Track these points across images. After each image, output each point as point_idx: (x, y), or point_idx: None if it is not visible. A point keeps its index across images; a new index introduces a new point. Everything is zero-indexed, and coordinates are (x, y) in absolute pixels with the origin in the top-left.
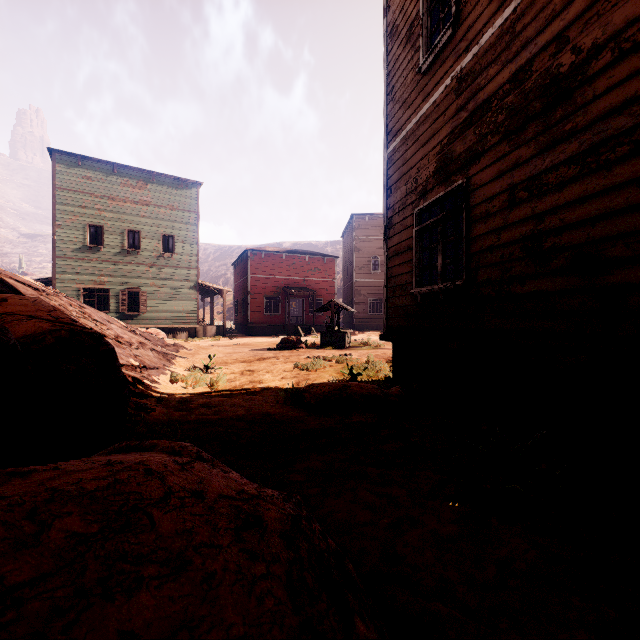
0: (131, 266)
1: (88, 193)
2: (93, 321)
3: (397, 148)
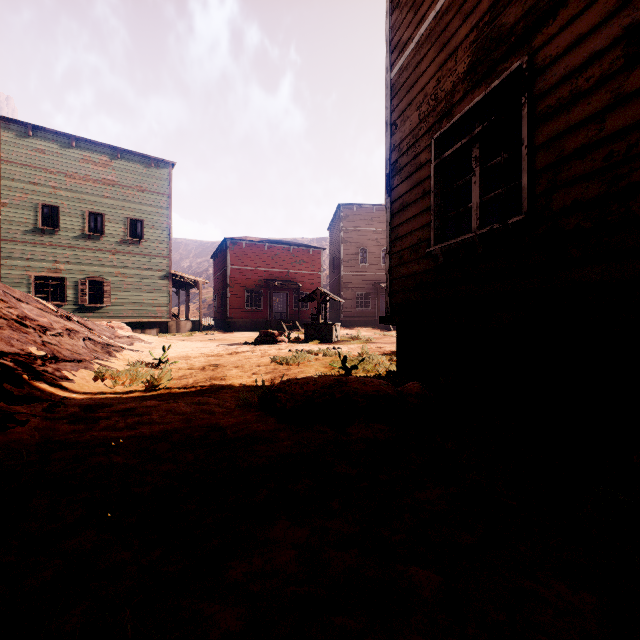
0: (92, 252)
1: (41, 168)
2: None
3: (405, 65)
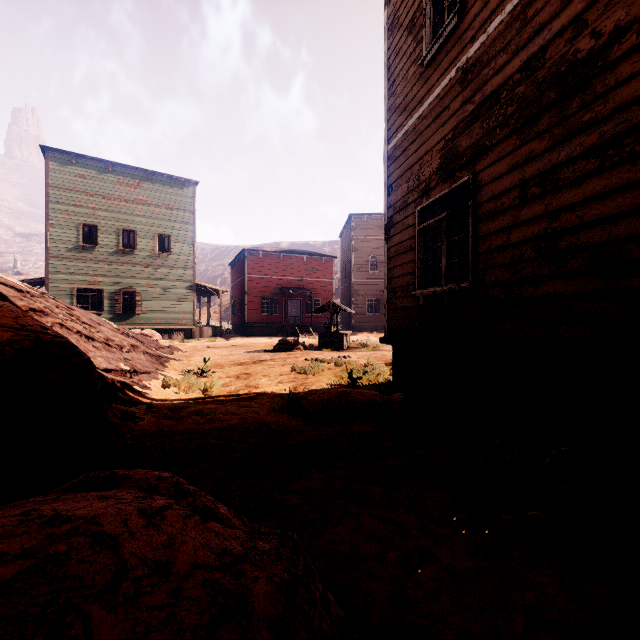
0: (126, 266)
1: (82, 192)
2: (81, 324)
3: (398, 144)
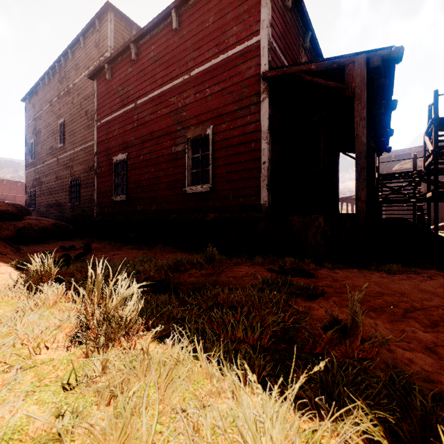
0: None
1: None
2: None
3: (27, 173)
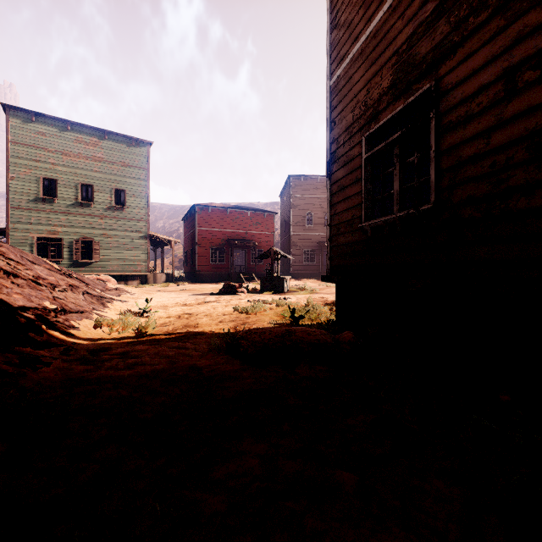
0: (84, 217)
1: (42, 148)
2: (5, 259)
3: (342, 75)
